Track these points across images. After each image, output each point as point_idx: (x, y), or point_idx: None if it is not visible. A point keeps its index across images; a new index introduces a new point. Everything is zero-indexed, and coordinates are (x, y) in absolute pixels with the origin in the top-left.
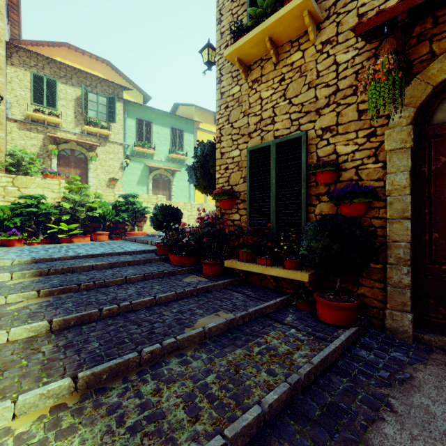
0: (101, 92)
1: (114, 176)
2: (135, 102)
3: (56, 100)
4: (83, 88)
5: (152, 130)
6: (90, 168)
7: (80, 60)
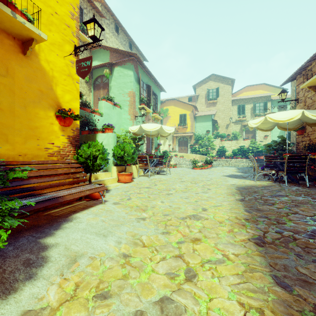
0: (260, 101)
1: (266, 134)
2: (277, 99)
3: (244, 111)
4: (253, 104)
5: (286, 108)
6: (256, 132)
7: (252, 89)
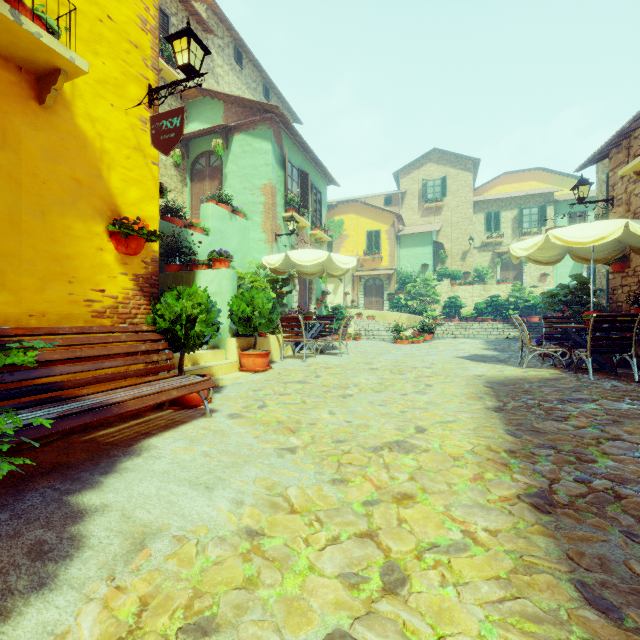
0: (533, 204)
1: (545, 272)
2: (566, 200)
3: (499, 225)
4: (518, 210)
5: (586, 219)
6: (524, 268)
7: (515, 179)
